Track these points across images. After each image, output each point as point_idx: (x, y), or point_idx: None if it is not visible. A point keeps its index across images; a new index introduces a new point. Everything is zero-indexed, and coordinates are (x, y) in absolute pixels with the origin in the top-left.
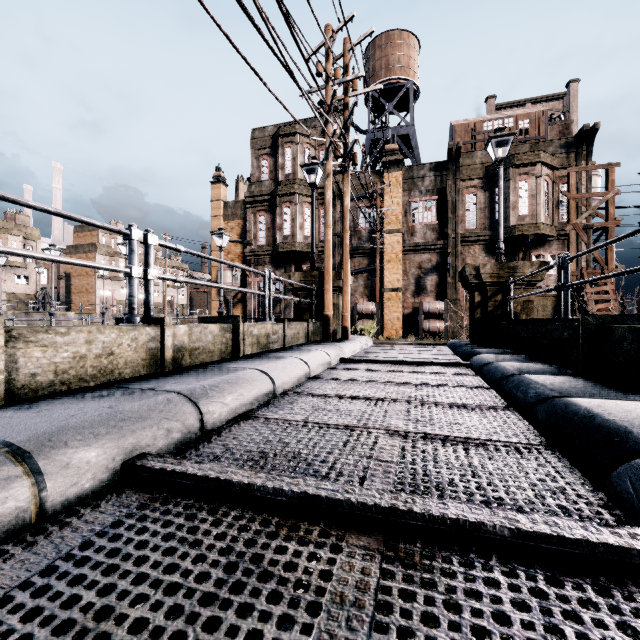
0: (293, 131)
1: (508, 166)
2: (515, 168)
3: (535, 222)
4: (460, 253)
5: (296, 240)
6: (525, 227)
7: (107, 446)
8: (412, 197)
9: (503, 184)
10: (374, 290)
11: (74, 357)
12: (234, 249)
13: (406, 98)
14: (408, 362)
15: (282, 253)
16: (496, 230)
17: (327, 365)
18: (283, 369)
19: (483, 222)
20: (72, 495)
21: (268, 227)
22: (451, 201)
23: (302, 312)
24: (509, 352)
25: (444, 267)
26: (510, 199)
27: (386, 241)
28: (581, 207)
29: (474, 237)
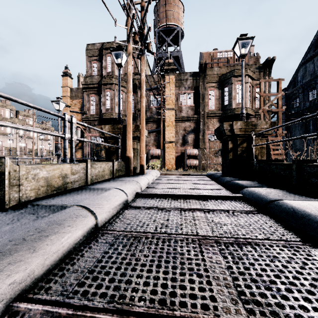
0: (112, 46)
1: (231, 76)
2: (235, 77)
3: (245, 107)
4: (206, 122)
5: (113, 111)
6: (240, 109)
7: None
8: (180, 90)
9: (228, 86)
10: (159, 142)
11: None
12: (76, 117)
13: (176, 37)
14: (193, 196)
15: (105, 119)
16: (225, 110)
17: (123, 204)
18: (35, 243)
19: (218, 106)
20: None
21: (97, 103)
22: (201, 93)
23: (111, 154)
24: (264, 184)
25: (197, 130)
26: (232, 94)
27: (166, 114)
28: (266, 100)
29: (213, 114)
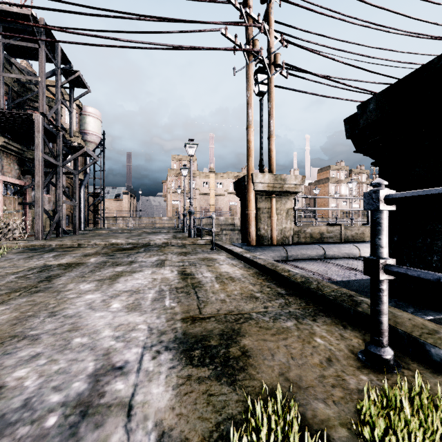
0: None
1: None
2: None
3: None
4: None
5: None
6: None
7: (369, 249)
8: None
9: None
10: None
11: (355, 233)
12: None
13: None
14: None
15: None
16: None
17: None
18: None
19: None
20: (364, 255)
21: None
22: None
23: None
24: None
25: None
26: None
27: None
28: None
29: None
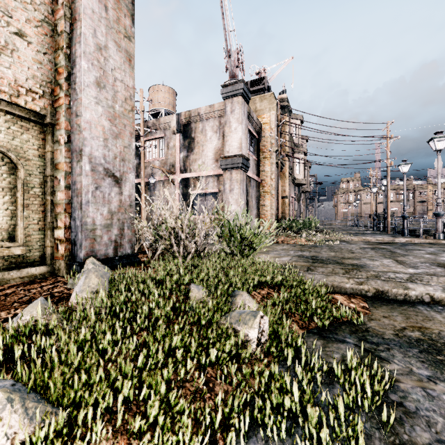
0: None
1: None
2: None
3: None
4: None
5: None
6: None
7: None
8: None
9: None
10: None
11: None
12: None
13: None
14: None
15: None
16: None
17: None
18: None
19: None
20: None
21: None
22: None
23: None
24: None
25: None
26: None
27: None
28: None
29: None
